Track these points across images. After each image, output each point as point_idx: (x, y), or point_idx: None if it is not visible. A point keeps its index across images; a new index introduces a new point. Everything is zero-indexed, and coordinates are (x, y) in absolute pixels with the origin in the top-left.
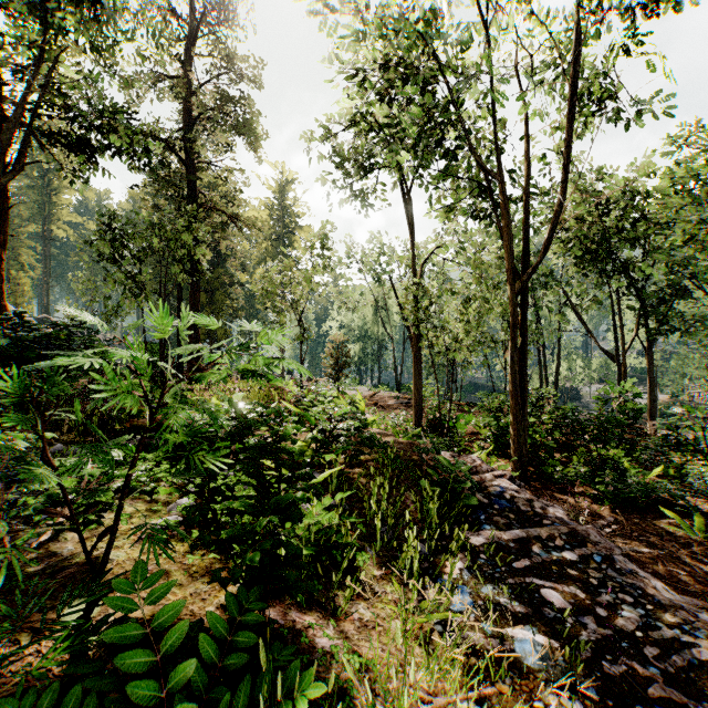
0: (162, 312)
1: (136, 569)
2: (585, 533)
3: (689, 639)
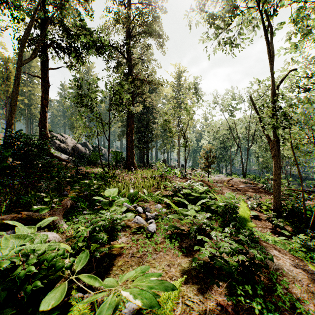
0: None
1: None
2: None
3: None
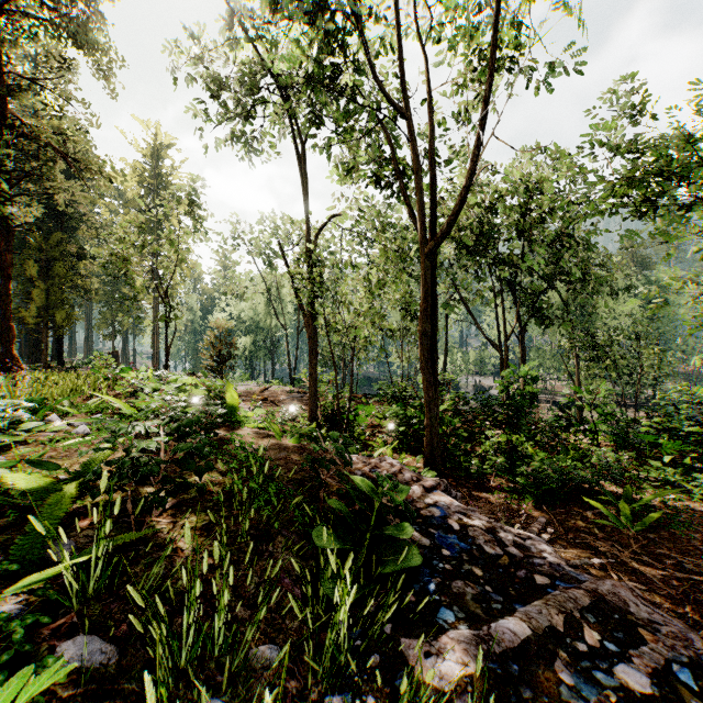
0: None
1: None
2: (619, 600)
3: None
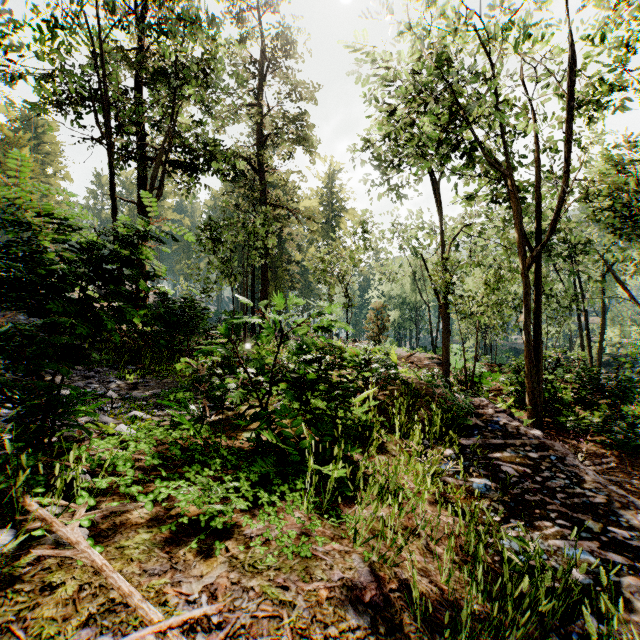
0: (280, 295)
1: (282, 406)
2: (551, 445)
3: (592, 494)
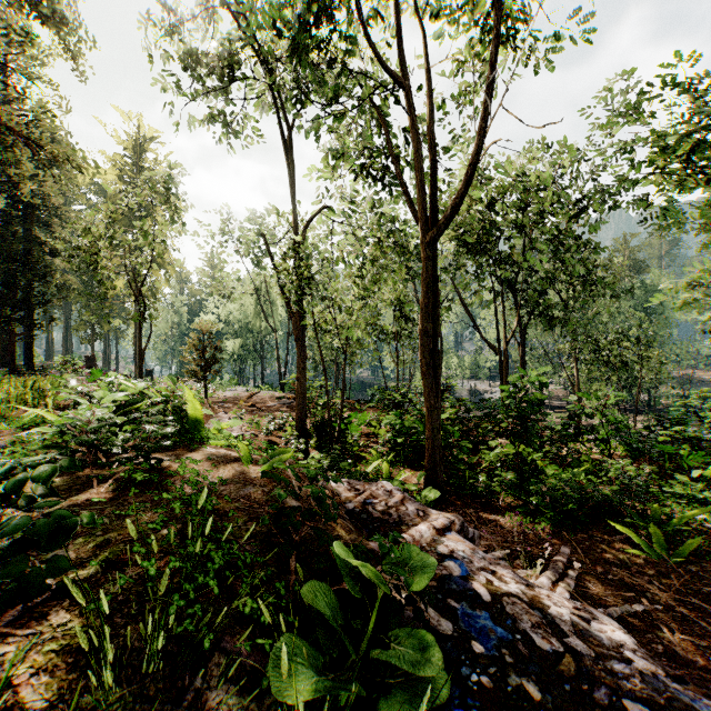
0: None
1: None
2: None
3: None
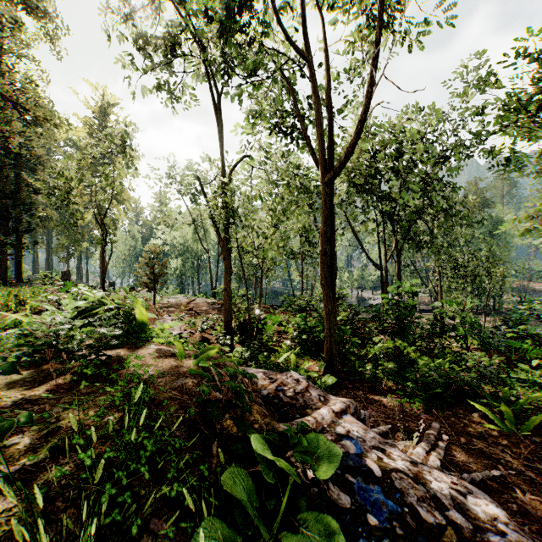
0: None
1: None
2: None
3: None
